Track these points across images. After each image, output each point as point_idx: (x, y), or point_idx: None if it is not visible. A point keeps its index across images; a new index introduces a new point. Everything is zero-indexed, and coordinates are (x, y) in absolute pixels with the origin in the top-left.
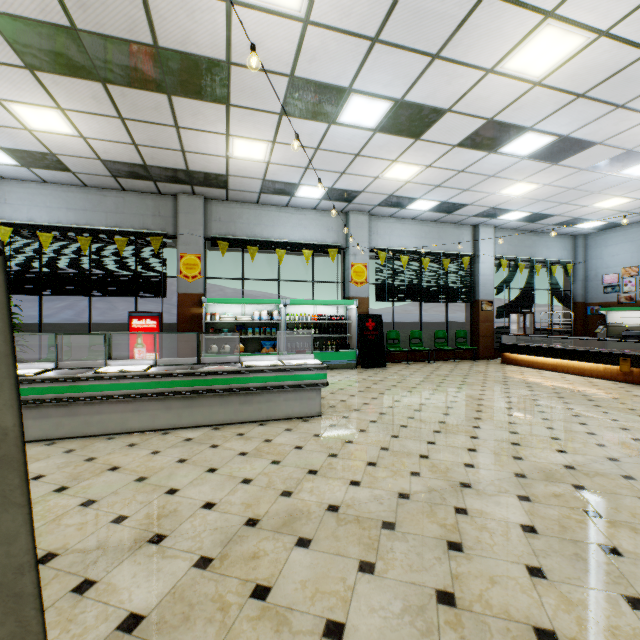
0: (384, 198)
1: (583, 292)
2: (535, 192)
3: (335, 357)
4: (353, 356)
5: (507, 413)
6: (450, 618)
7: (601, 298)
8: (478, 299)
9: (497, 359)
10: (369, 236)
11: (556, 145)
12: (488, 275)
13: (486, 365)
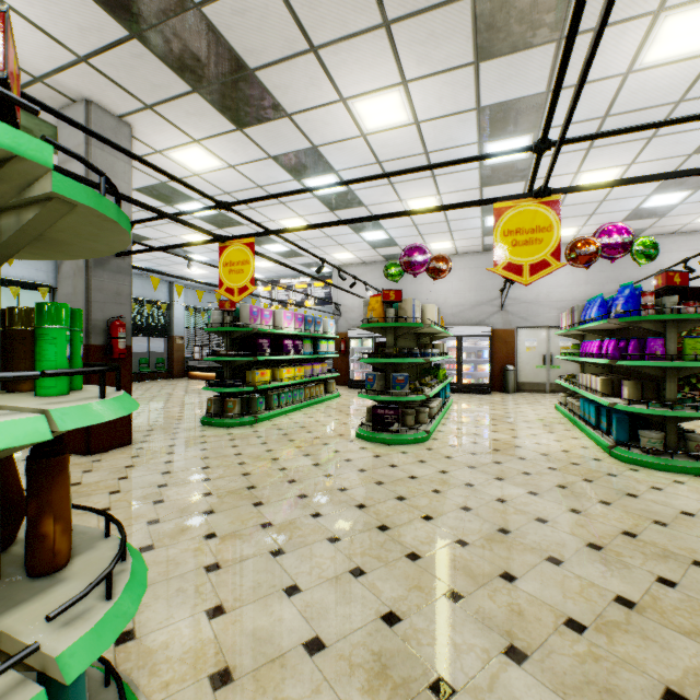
0: None
1: None
2: (207, 274)
3: None
4: None
5: (184, 395)
6: (160, 418)
7: None
8: (174, 335)
9: (187, 378)
10: None
11: (212, 261)
12: (181, 318)
13: (179, 381)
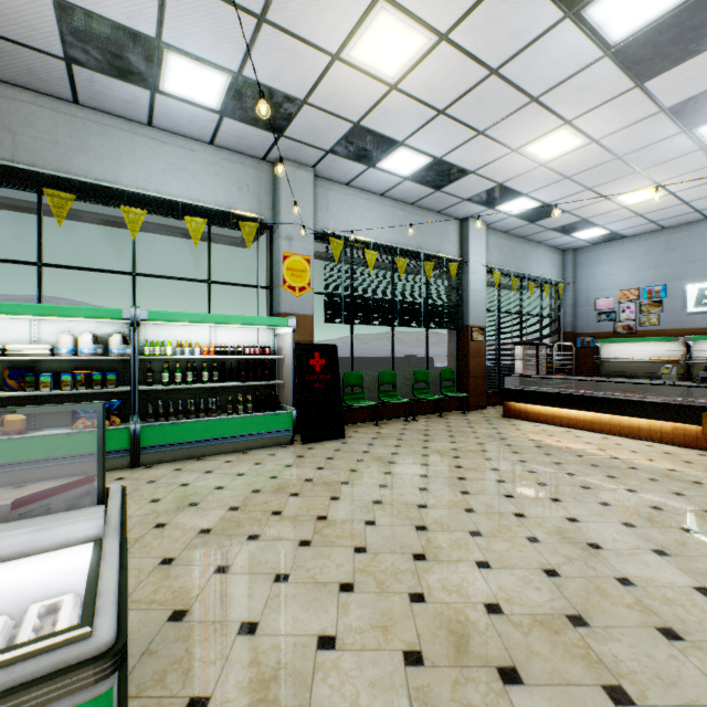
0: (344, 132)
1: (572, 320)
2: (570, 157)
3: (251, 427)
4: (286, 422)
5: None
6: None
7: (594, 327)
8: (468, 324)
9: (489, 408)
10: (314, 211)
11: (679, 20)
12: (479, 291)
13: (488, 422)
